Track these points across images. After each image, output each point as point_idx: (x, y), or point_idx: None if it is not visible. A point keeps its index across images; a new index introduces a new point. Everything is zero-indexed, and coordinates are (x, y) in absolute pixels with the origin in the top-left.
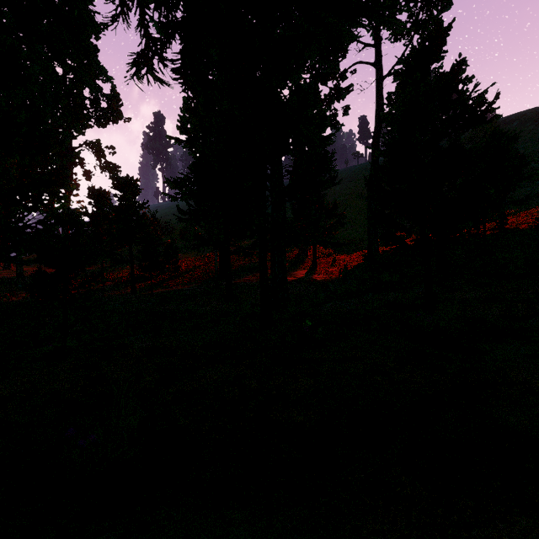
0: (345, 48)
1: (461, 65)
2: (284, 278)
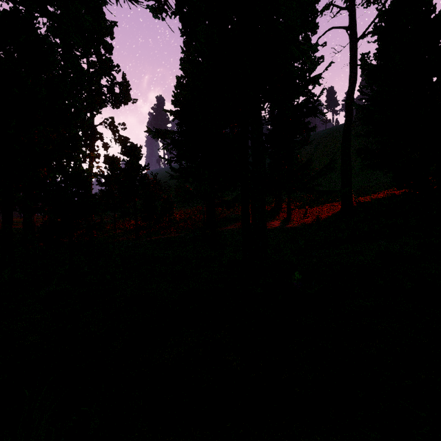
0: (316, 24)
1: None
2: (263, 227)
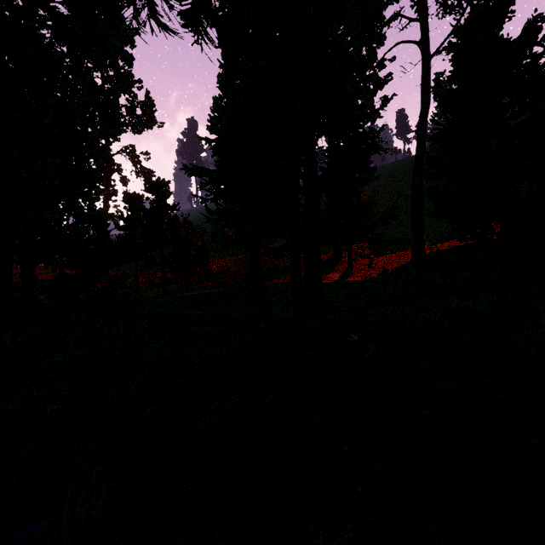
0: (383, 34)
1: (536, 23)
2: (318, 281)
